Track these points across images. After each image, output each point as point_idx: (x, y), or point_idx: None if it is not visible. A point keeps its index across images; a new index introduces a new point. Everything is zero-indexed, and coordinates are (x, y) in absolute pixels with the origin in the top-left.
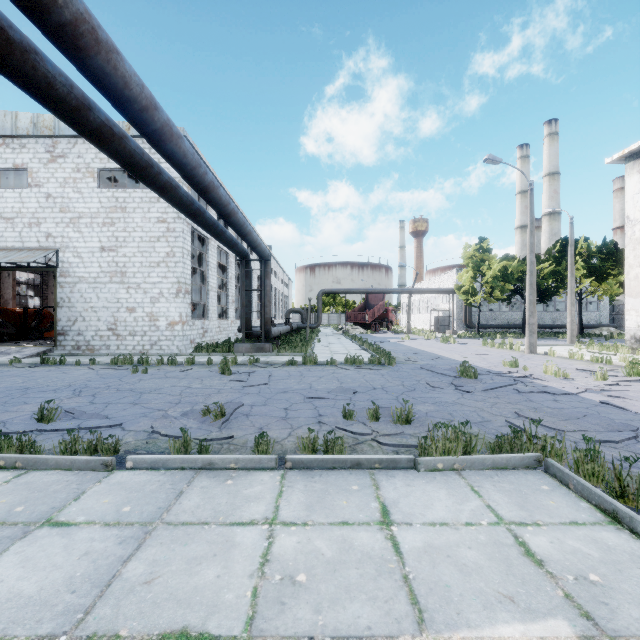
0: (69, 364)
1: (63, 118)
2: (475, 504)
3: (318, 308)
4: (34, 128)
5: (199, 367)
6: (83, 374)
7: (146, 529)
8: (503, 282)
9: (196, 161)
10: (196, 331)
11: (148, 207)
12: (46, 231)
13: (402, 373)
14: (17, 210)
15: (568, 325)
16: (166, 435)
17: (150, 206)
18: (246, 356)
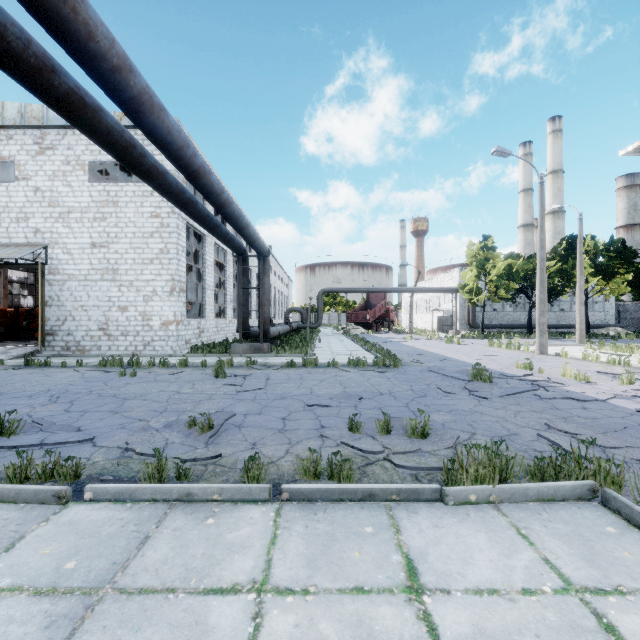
0: (55, 366)
1: (21, 81)
2: (528, 557)
3: (318, 308)
4: (21, 118)
5: (192, 369)
6: (67, 377)
7: (89, 601)
8: (508, 281)
9: (183, 140)
10: (192, 331)
11: (141, 201)
12: (34, 226)
13: (409, 376)
14: (4, 204)
15: (577, 325)
16: (141, 453)
17: (143, 200)
18: (243, 357)
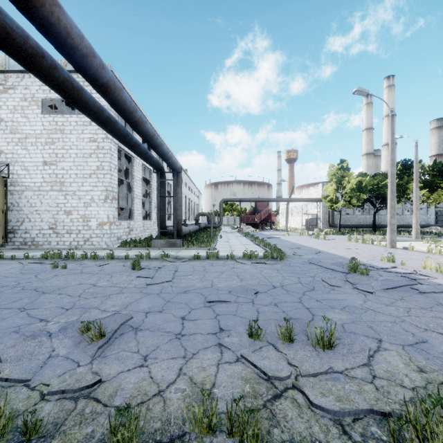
0: (7, 258)
1: None
2: None
3: (220, 212)
4: None
5: (116, 261)
6: (8, 269)
7: None
8: (359, 193)
9: (87, 47)
10: (122, 230)
11: (82, 129)
12: None
13: (295, 268)
14: None
15: (414, 225)
16: (6, 379)
17: (83, 128)
18: (161, 250)
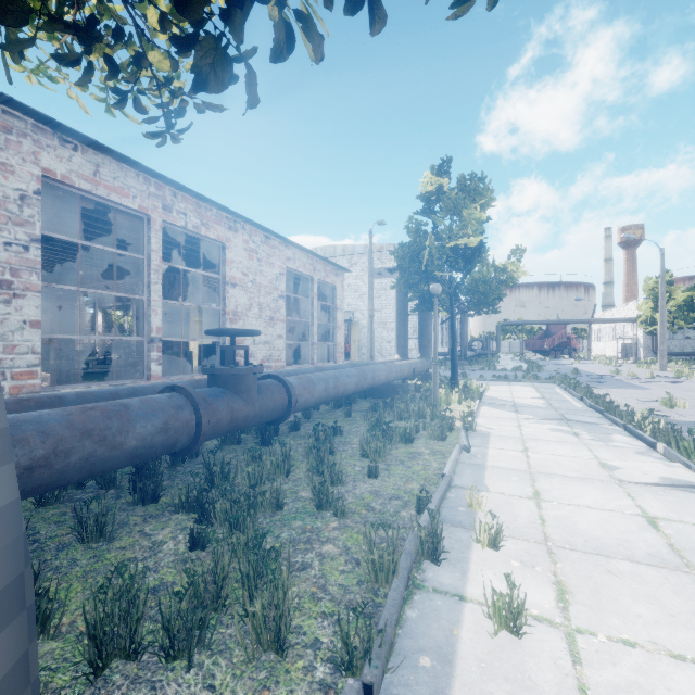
0: None
1: None
2: (530, 384)
3: (497, 338)
4: (343, 252)
5: None
6: None
7: None
8: (687, 312)
9: None
10: None
11: None
12: (347, 303)
13: (542, 374)
14: None
15: None
16: None
17: None
18: None
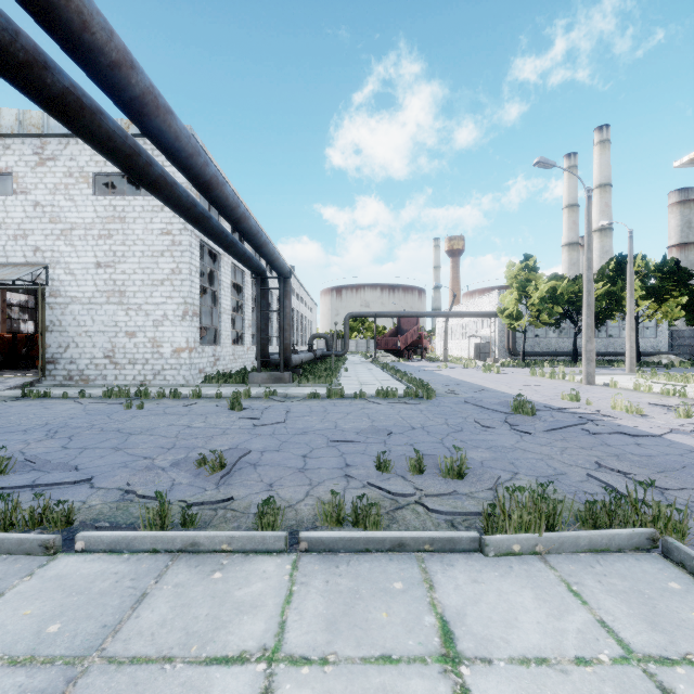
0: (55, 397)
1: (9, 78)
2: (581, 618)
3: (345, 333)
4: (20, 126)
5: (206, 401)
6: (67, 410)
7: (71, 672)
8: (551, 304)
9: (193, 147)
10: (206, 359)
11: (150, 217)
12: (34, 244)
13: (444, 408)
14: (0, 220)
15: (627, 352)
16: (144, 496)
17: (153, 216)
18: (262, 388)
